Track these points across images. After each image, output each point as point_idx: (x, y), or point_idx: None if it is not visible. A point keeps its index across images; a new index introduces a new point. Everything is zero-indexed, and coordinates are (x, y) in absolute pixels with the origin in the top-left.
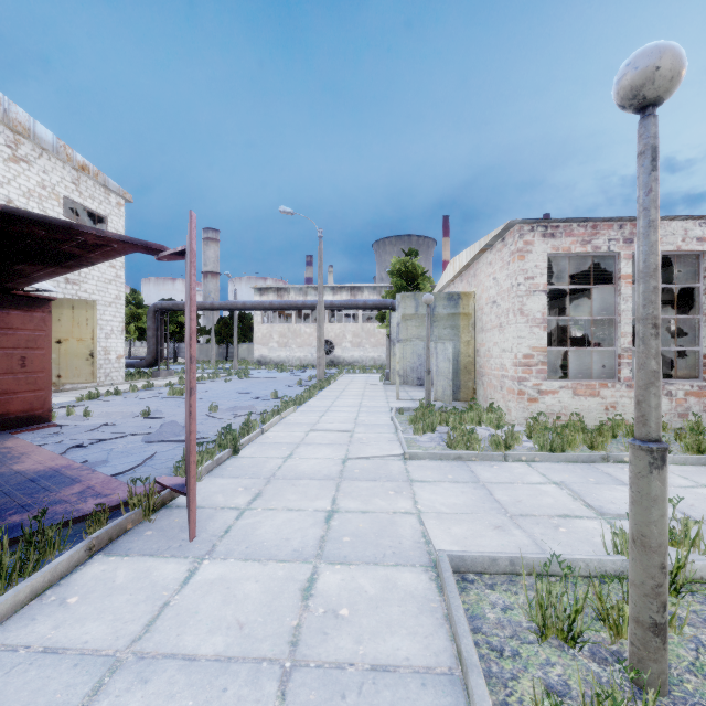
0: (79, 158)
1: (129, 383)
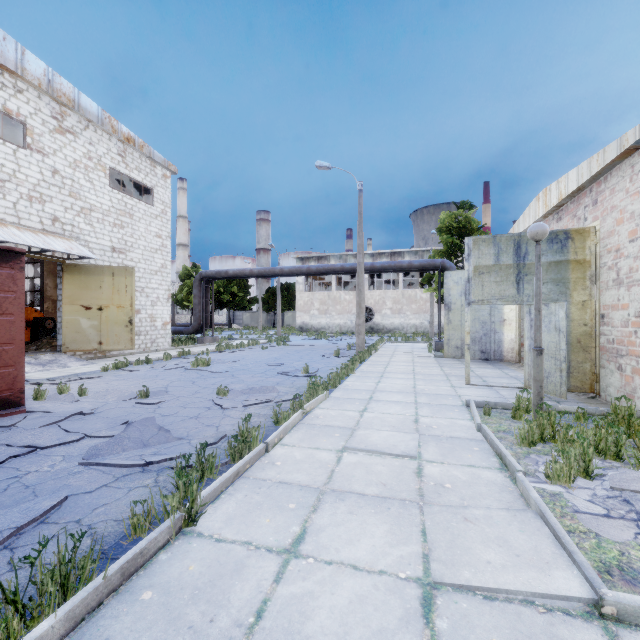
0: (125, 130)
1: (174, 349)
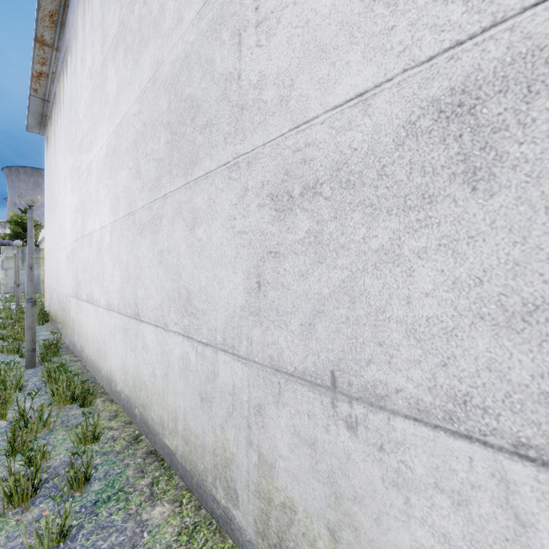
0: None
1: None
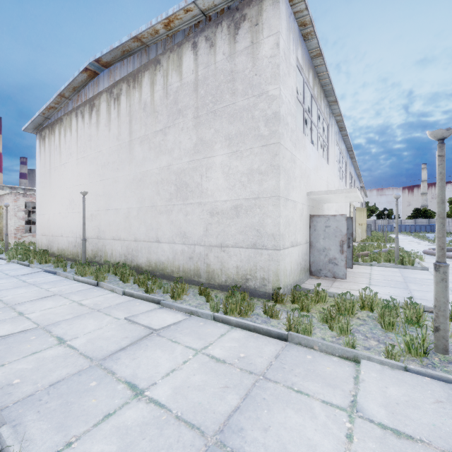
0: None
1: None
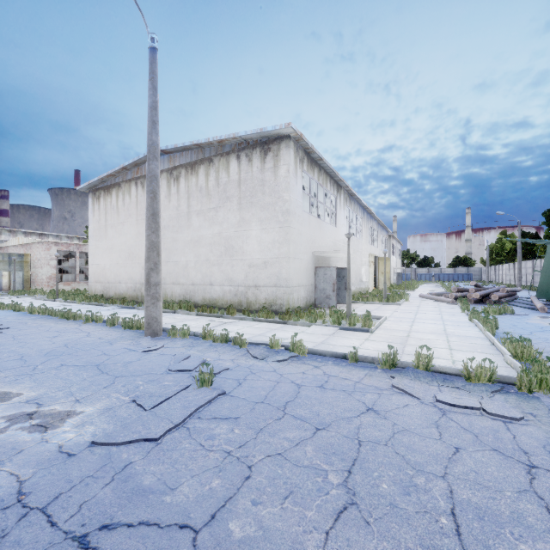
0: None
1: None
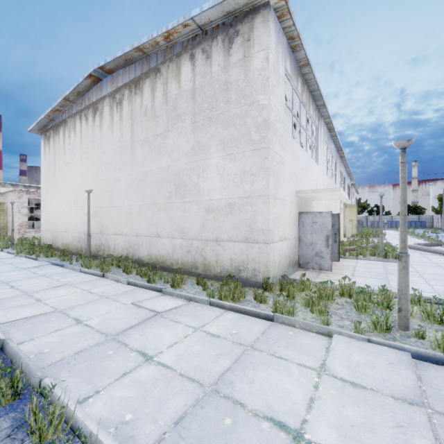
0: None
1: None
